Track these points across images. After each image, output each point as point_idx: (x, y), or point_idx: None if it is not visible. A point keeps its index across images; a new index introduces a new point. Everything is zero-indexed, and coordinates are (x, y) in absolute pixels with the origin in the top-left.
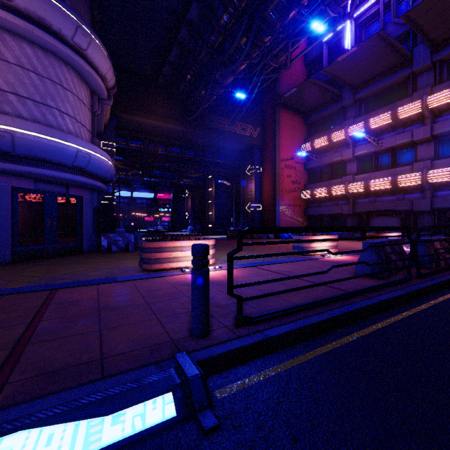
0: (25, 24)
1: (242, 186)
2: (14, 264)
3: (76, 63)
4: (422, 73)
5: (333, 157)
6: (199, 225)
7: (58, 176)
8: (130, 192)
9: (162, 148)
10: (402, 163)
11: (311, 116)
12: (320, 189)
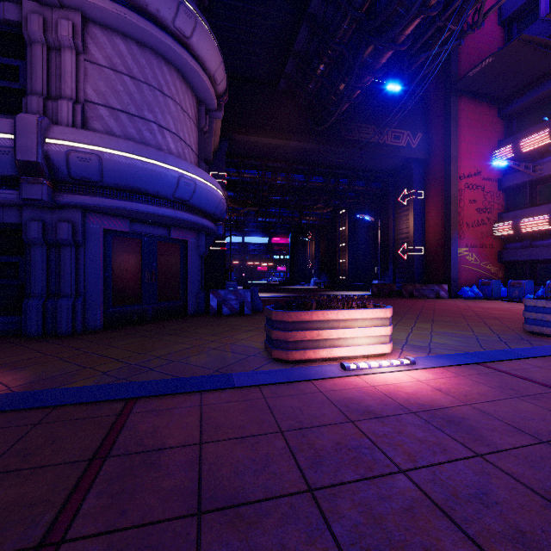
0: (116, 7)
1: (392, 221)
2: (104, 332)
3: (178, 58)
4: None
5: None
6: (325, 276)
7: (155, 212)
8: (241, 237)
9: (281, 177)
10: None
11: (514, 102)
12: (533, 218)
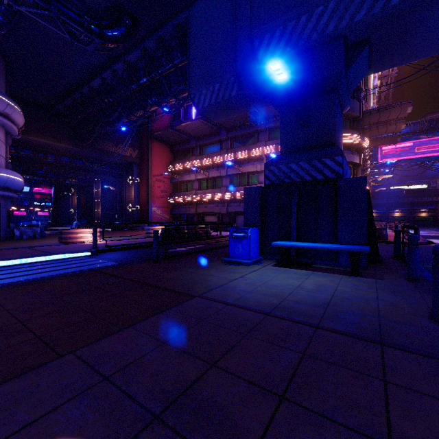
0: None
1: (125, 191)
2: None
3: (3, 122)
4: (225, 140)
5: (186, 177)
6: (85, 220)
7: None
8: None
9: (51, 157)
10: (218, 186)
11: (175, 147)
12: (179, 197)
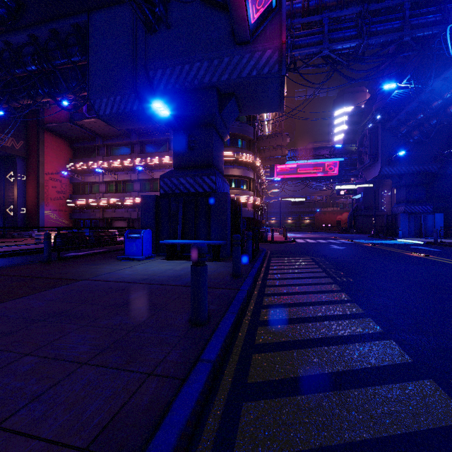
0: None
1: (3, 190)
2: None
3: None
4: (136, 144)
5: (91, 179)
6: None
7: None
8: None
9: None
10: (128, 190)
11: (76, 143)
12: (81, 200)
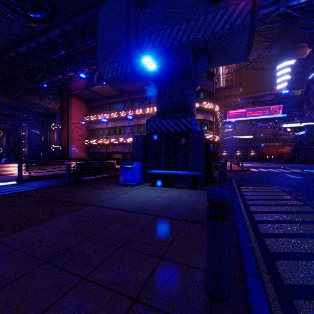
0: None
1: (49, 135)
2: None
3: None
4: (127, 101)
5: (99, 126)
6: (14, 157)
7: None
8: None
9: None
10: (122, 133)
11: (90, 103)
12: (93, 140)
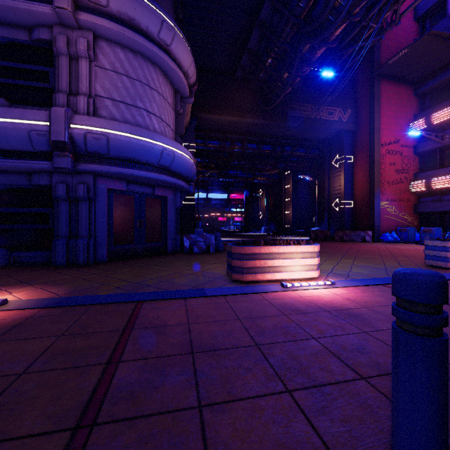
0: (118, 27)
1: (327, 180)
2: (109, 263)
3: (161, 61)
4: None
5: None
6: (273, 225)
7: (145, 175)
8: (205, 193)
9: (238, 146)
10: None
11: (426, 83)
12: (442, 177)
